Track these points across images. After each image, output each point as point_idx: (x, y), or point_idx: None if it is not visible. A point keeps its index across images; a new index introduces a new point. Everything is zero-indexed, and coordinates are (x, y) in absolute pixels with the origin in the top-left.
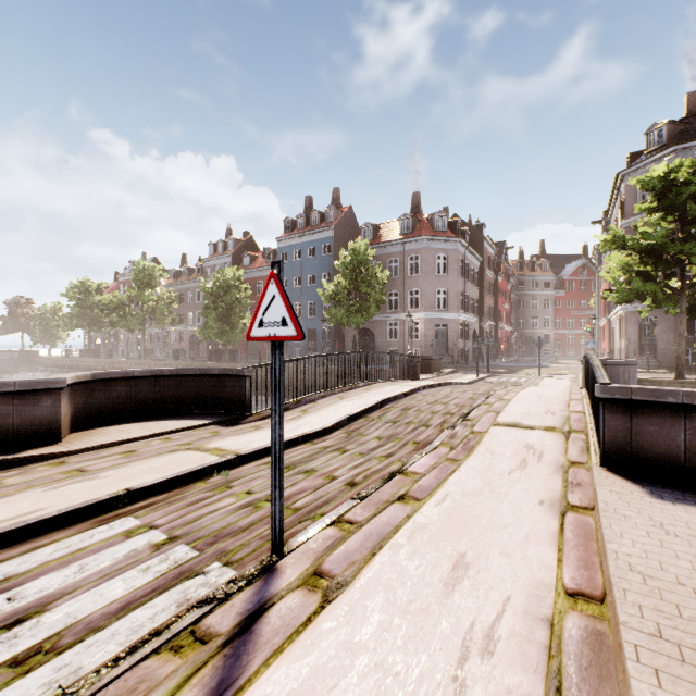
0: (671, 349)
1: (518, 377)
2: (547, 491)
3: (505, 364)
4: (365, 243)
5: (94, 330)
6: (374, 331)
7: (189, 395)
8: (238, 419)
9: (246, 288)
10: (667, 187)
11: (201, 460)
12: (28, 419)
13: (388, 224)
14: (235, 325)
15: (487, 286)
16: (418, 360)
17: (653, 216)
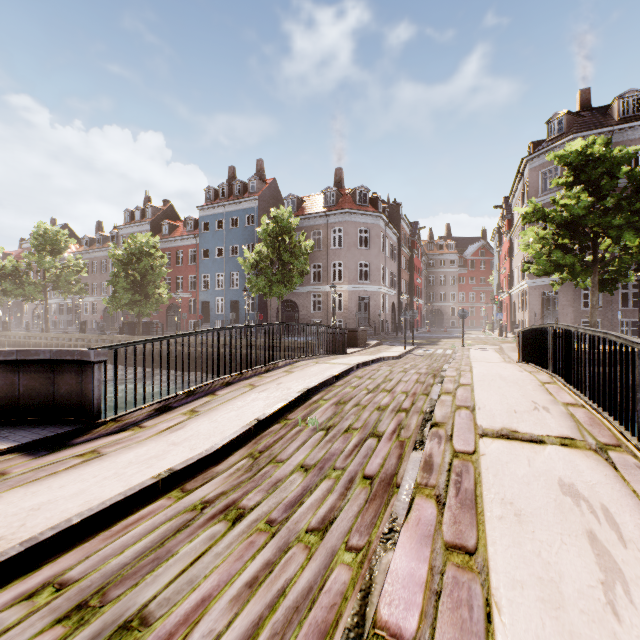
0: (570, 321)
1: (443, 349)
2: None
3: (422, 335)
4: (289, 210)
5: None
6: (298, 302)
7: None
8: (75, 433)
9: (162, 256)
10: (583, 162)
11: None
12: None
13: (312, 197)
14: (150, 295)
15: (404, 262)
16: (345, 332)
17: (574, 189)
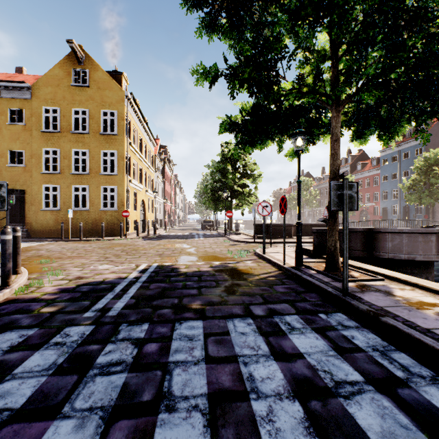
0: None
1: None
2: None
3: None
4: (436, 150)
5: None
6: None
7: None
8: None
9: None
10: None
11: None
12: (287, 231)
13: None
14: None
15: None
16: None
17: None
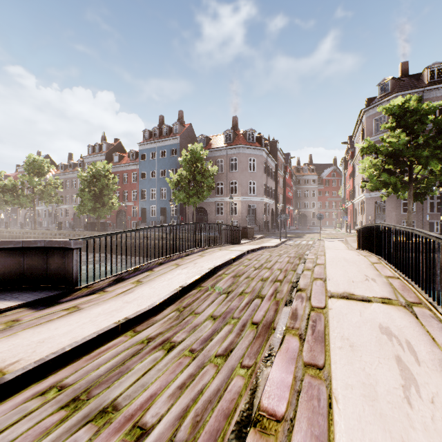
0: (394, 221)
1: (306, 241)
2: None
3: (292, 231)
4: (201, 145)
5: None
6: (207, 209)
7: (10, 269)
8: (61, 295)
9: (113, 177)
10: (402, 113)
11: None
12: None
13: (216, 136)
14: (105, 204)
15: (280, 181)
16: (239, 229)
17: (396, 131)
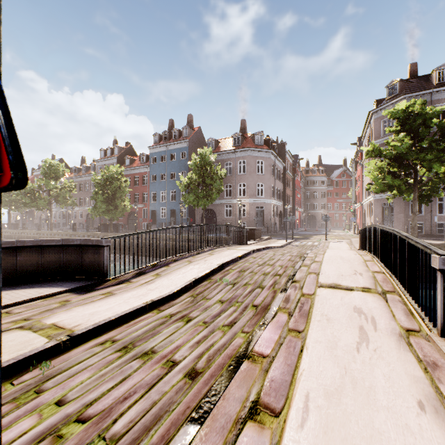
0: (402, 223)
1: (312, 242)
2: (413, 379)
3: (300, 233)
4: (210, 149)
5: (12, 209)
6: (215, 210)
7: (52, 263)
8: (96, 284)
9: (126, 180)
10: (407, 117)
11: (23, 346)
12: None
13: (225, 139)
14: (118, 206)
15: (288, 182)
16: (246, 230)
17: (399, 135)
